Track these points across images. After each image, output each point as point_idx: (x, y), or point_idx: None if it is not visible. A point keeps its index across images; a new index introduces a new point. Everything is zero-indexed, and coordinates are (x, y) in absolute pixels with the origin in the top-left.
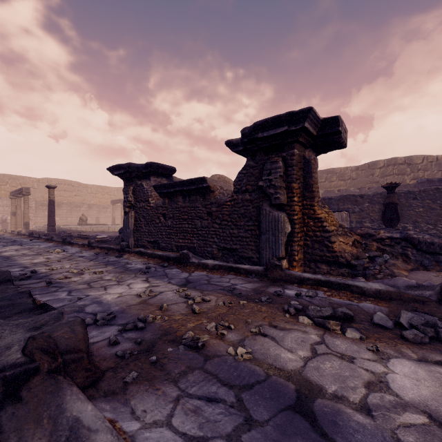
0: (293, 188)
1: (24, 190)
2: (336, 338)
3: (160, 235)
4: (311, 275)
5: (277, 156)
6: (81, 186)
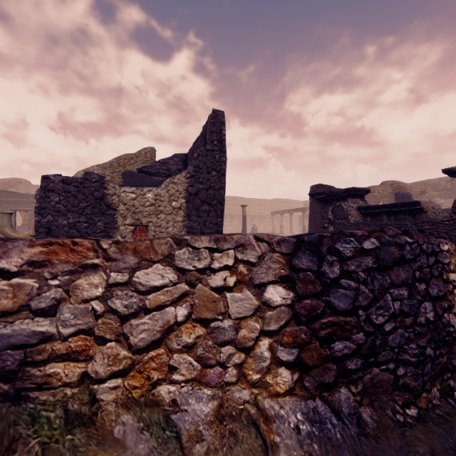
0: None
1: None
2: None
3: None
4: None
5: None
6: (245, 201)
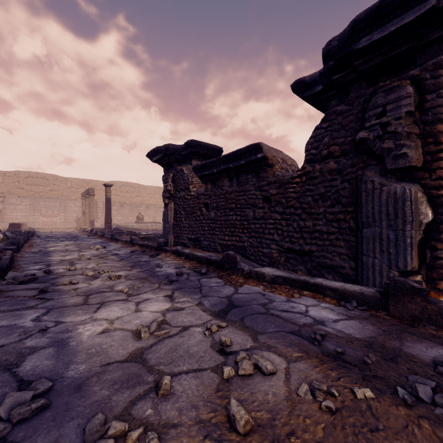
0: (438, 135)
1: (90, 191)
2: None
3: (202, 231)
4: None
5: (396, 80)
6: (141, 188)
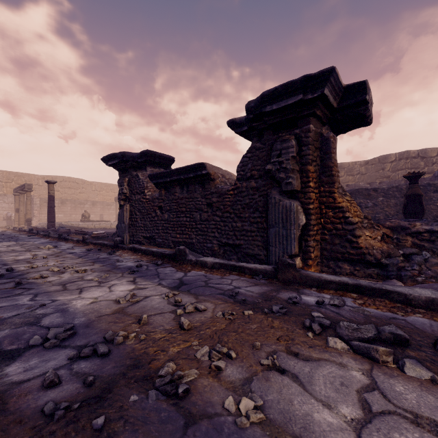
0: (308, 172)
1: (26, 187)
2: (393, 378)
3: (156, 230)
4: (335, 277)
5: (288, 134)
6: (86, 184)
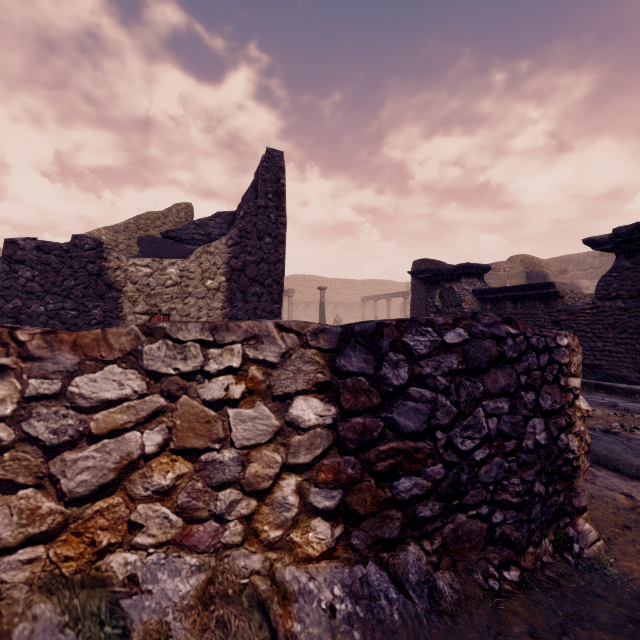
0: None
1: (290, 292)
2: None
3: None
4: None
5: None
6: (325, 282)
